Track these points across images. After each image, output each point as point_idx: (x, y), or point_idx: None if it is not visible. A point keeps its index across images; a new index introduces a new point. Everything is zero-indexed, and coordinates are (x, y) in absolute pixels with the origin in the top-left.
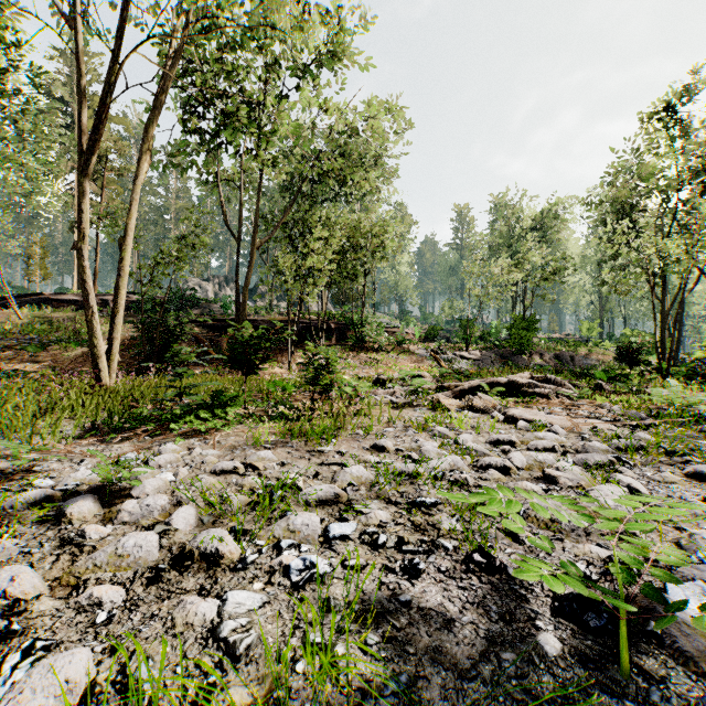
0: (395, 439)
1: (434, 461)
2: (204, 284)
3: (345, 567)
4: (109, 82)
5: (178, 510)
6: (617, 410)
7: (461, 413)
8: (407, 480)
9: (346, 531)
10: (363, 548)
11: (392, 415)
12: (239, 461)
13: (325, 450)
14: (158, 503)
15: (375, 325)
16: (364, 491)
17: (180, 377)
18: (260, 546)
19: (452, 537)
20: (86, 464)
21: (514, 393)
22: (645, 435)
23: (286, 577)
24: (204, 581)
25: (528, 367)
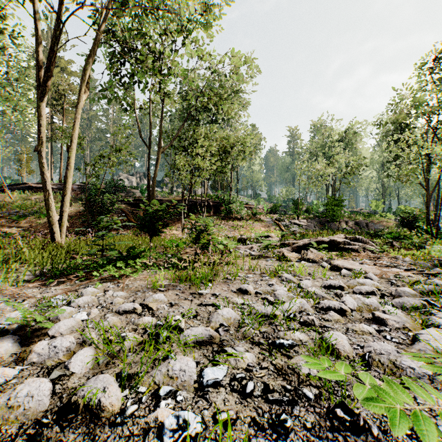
0: (254, 283)
1: (286, 304)
2: (130, 177)
3: (217, 422)
4: (58, 36)
5: (77, 353)
6: (408, 261)
7: (300, 263)
8: (266, 320)
9: (218, 376)
10: (233, 396)
11: (251, 264)
12: (139, 302)
13: (204, 293)
14: (63, 345)
15: (238, 203)
16: (233, 331)
17: (102, 238)
18: (141, 393)
19: (312, 384)
20: (25, 304)
21: (334, 248)
22: (439, 281)
23: (159, 439)
24: (82, 439)
25: (339, 230)
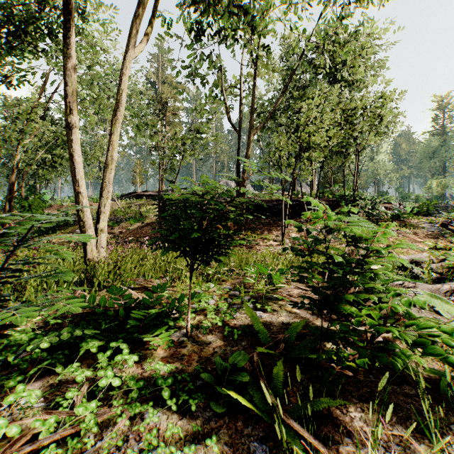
0: None
1: None
2: (229, 182)
3: None
4: None
5: None
6: None
7: None
8: None
9: None
10: None
11: None
12: None
13: None
14: None
15: (369, 200)
16: None
17: None
18: None
19: None
20: None
21: None
22: None
23: None
24: None
25: None
